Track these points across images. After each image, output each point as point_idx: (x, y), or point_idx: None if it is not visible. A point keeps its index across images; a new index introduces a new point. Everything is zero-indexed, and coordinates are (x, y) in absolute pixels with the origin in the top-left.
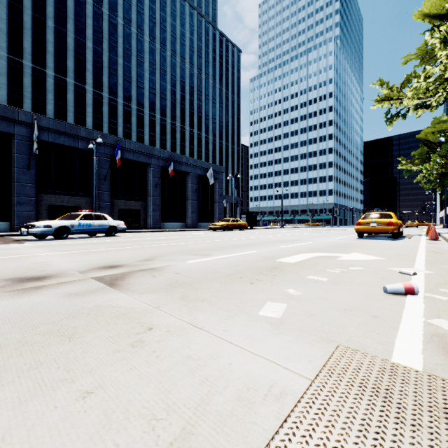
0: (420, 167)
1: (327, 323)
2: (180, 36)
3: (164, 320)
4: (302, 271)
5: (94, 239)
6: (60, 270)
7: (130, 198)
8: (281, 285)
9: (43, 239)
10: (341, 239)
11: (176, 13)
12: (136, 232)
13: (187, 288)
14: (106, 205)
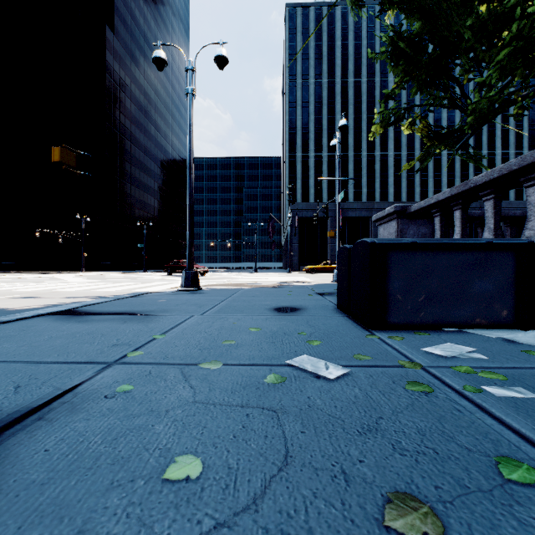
0: None
1: None
2: None
3: None
4: None
5: None
6: None
7: None
8: None
9: None
10: None
11: None
12: None
13: None
14: None
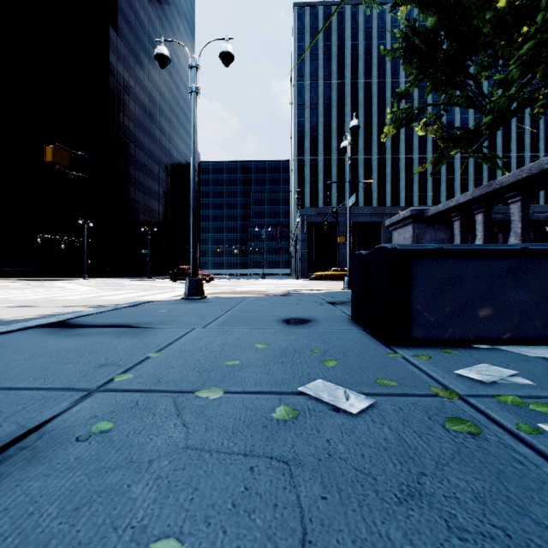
0: None
1: None
2: None
3: None
4: None
5: None
6: None
7: None
8: None
9: None
10: None
11: None
12: None
13: None
14: None
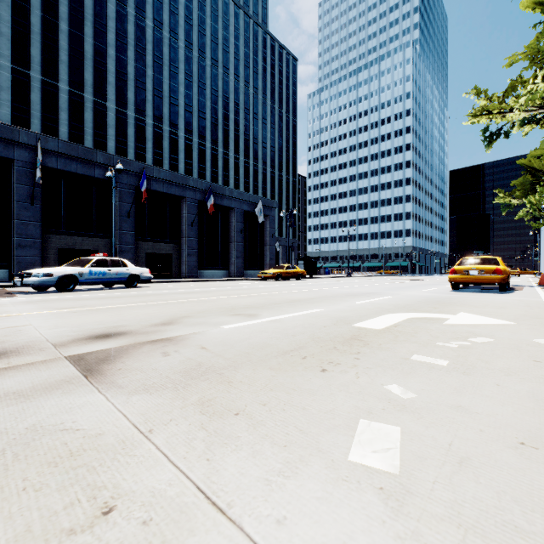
0: (522, 201)
1: (507, 491)
2: (222, 41)
3: (149, 478)
4: (399, 344)
5: (108, 292)
6: (28, 341)
7: (160, 240)
8: (374, 376)
9: (44, 291)
10: (431, 291)
11: (217, 13)
12: (166, 282)
13: (214, 381)
14: (130, 248)
